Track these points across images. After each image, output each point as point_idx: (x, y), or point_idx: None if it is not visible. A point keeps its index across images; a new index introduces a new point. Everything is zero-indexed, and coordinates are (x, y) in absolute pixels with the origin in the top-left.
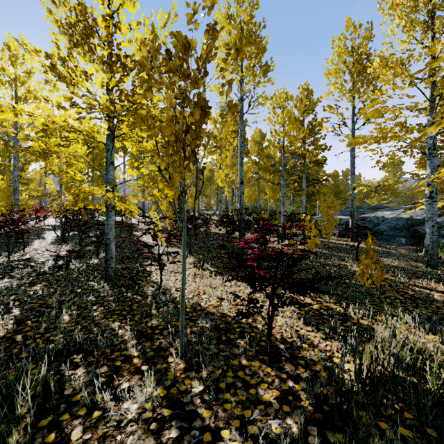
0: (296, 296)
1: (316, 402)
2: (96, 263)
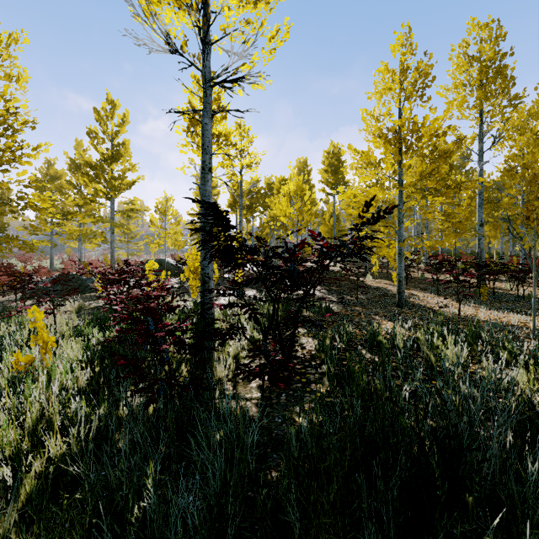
0: None
1: None
2: (366, 298)
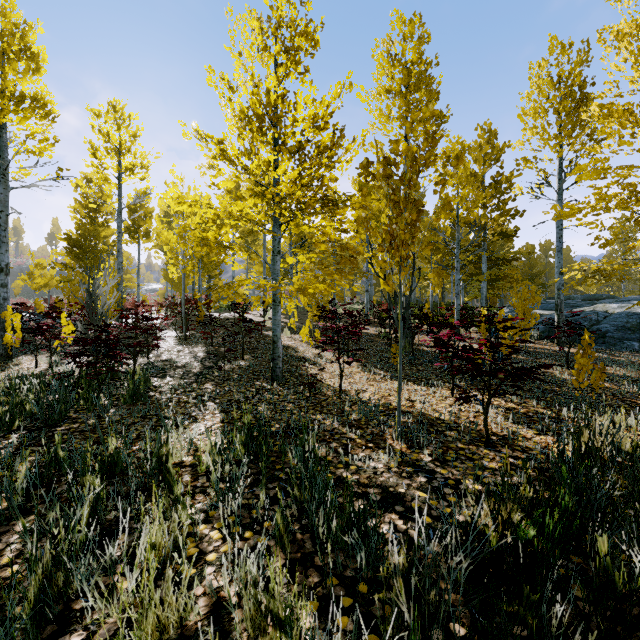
0: (496, 401)
1: (538, 471)
2: (247, 365)
